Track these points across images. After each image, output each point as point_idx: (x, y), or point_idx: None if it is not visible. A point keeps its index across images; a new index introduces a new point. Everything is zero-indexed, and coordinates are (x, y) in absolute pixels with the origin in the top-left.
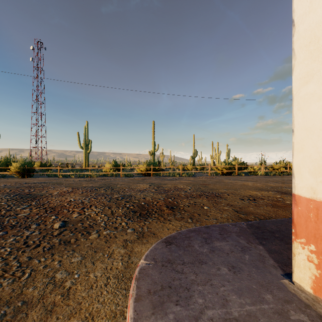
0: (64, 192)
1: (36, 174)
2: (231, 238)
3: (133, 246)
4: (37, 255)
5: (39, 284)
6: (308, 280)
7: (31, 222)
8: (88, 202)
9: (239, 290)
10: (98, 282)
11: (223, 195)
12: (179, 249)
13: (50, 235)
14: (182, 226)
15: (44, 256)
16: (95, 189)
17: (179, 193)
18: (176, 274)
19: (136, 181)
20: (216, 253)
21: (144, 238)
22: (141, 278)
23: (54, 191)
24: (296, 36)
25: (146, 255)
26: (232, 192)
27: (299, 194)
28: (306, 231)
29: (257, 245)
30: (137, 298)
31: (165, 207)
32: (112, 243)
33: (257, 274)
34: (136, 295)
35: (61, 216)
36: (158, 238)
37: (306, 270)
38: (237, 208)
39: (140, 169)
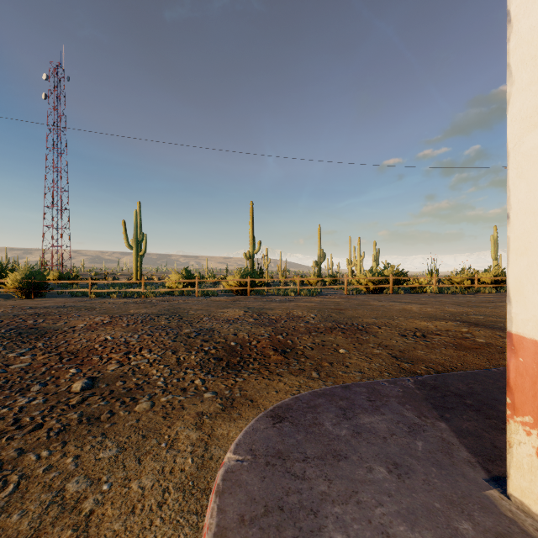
0: (96, 325)
1: (52, 292)
2: (388, 407)
3: (213, 425)
4: (35, 446)
5: (34, 505)
6: (537, 494)
7: (32, 379)
8: (137, 342)
9: (411, 512)
10: (146, 499)
11: (371, 329)
12: (297, 430)
13: (63, 404)
14: (302, 386)
15: (47, 448)
16: (150, 319)
17: (295, 325)
18: (293, 482)
19: (221, 304)
20: (364, 438)
21: (234, 409)
22: (227, 492)
23: (78, 323)
24: (513, 41)
25: (236, 444)
26: (386, 323)
27: (520, 334)
28: (534, 402)
29: (437, 421)
30: (218, 533)
31: (271, 349)
32: (176, 420)
33: (441, 480)
34: (216, 526)
35: (86, 368)
36: (260, 408)
37: (533, 475)
38: (396, 352)
39: (229, 284)
